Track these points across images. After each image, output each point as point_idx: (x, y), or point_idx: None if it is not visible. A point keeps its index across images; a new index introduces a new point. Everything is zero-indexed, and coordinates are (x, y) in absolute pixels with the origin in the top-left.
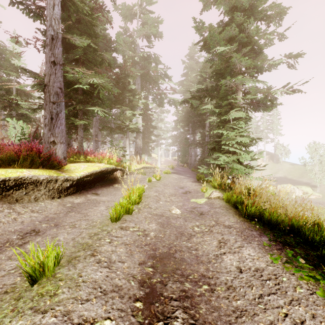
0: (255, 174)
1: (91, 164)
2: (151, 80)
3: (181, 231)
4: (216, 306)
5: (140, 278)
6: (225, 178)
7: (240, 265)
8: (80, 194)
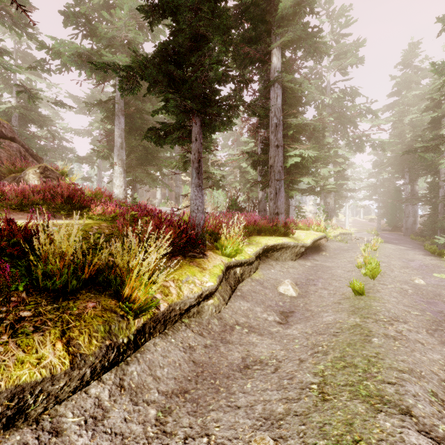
0: None
1: (307, 232)
2: (346, 122)
3: (436, 293)
4: None
5: (420, 306)
6: None
7: None
8: (305, 259)
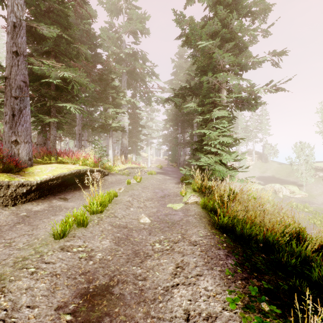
0: (244, 174)
1: (60, 166)
2: (137, 78)
3: (137, 250)
4: None
5: None
6: (205, 181)
7: (190, 307)
8: (45, 200)
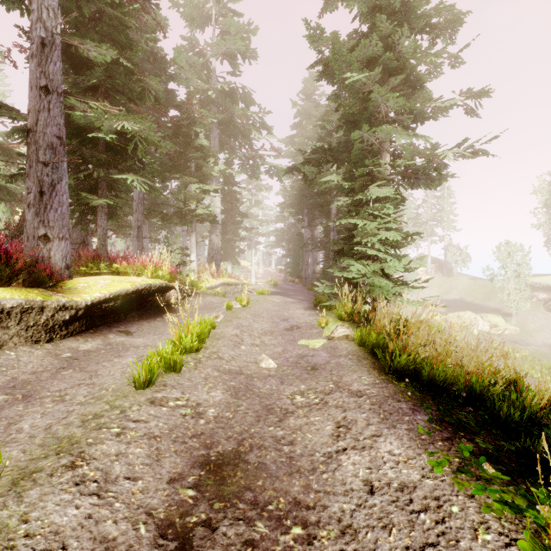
0: (413, 296)
1: (118, 278)
2: (236, 132)
3: (268, 405)
4: None
5: (164, 514)
6: (359, 302)
7: (371, 477)
8: (96, 334)
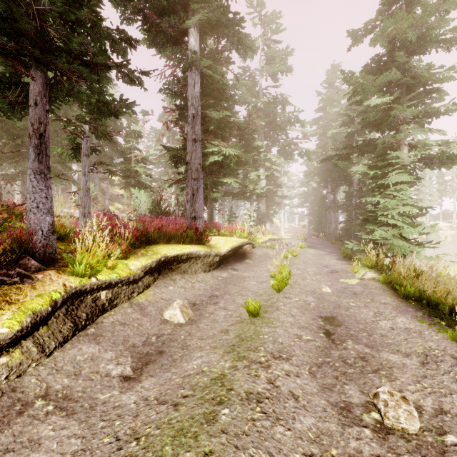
0: (436, 250)
1: (227, 239)
2: (276, 128)
3: (337, 304)
4: (373, 341)
5: (317, 325)
6: (382, 257)
7: (393, 326)
8: (222, 269)
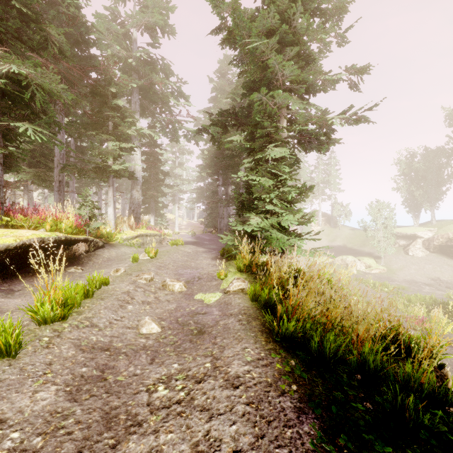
0: (308, 243)
1: (2, 232)
2: (156, 99)
3: (114, 408)
4: None
5: None
6: (257, 254)
7: None
8: None
